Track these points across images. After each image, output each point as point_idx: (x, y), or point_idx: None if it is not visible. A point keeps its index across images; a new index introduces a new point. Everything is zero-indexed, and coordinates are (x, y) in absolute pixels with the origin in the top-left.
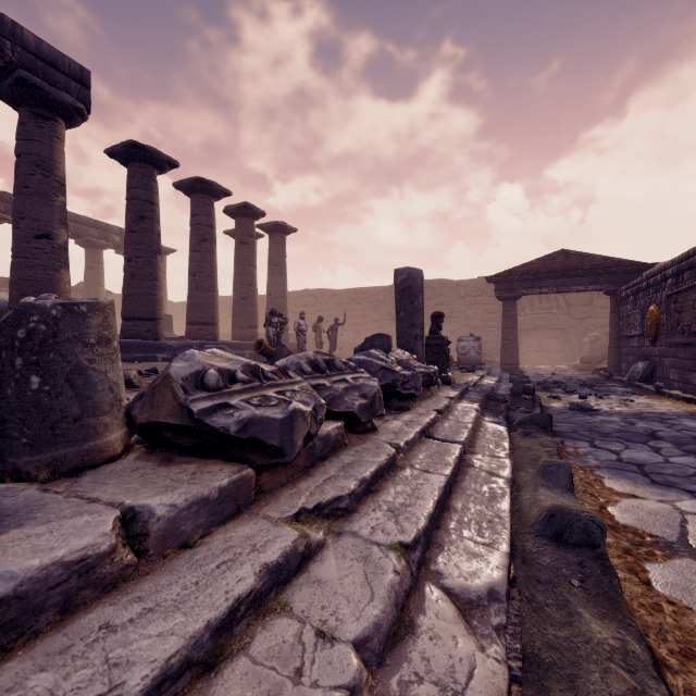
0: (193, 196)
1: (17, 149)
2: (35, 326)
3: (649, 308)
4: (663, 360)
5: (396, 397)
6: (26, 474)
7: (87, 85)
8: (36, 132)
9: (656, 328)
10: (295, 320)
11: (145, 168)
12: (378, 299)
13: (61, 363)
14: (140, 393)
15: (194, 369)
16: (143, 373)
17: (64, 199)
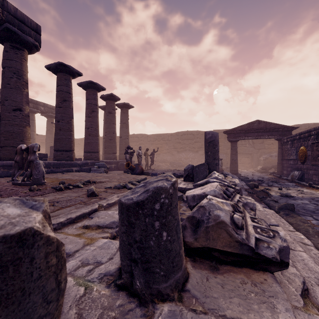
0: (87, 90)
1: (3, 64)
2: (163, 201)
3: (300, 147)
4: (309, 171)
5: None
6: (167, 295)
7: (39, 33)
8: (13, 55)
9: (305, 157)
10: (137, 150)
11: (66, 75)
12: (168, 139)
13: (173, 221)
14: (182, 225)
15: (228, 216)
16: (85, 183)
17: (27, 90)
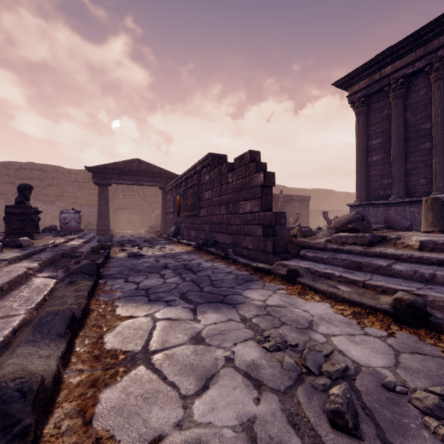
0: None
1: None
2: None
3: (177, 197)
4: (182, 225)
5: None
6: None
7: None
8: None
9: (179, 208)
10: None
11: None
12: None
13: None
14: None
15: None
16: None
17: None
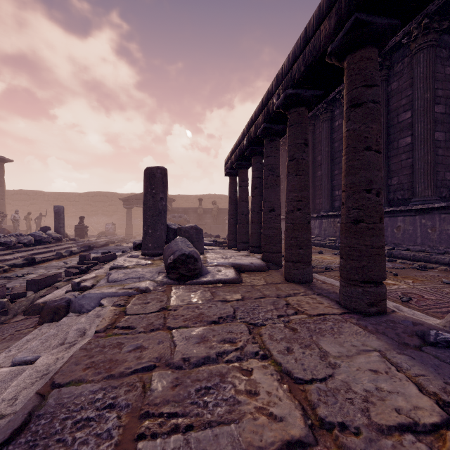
0: None
1: None
2: None
3: None
4: None
5: (43, 242)
6: None
7: None
8: None
9: None
10: (12, 214)
11: None
12: (75, 200)
13: None
14: None
15: None
16: None
17: None
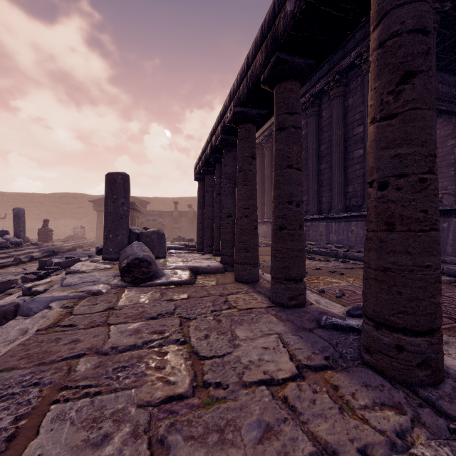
0: None
1: None
2: None
3: None
4: None
5: None
6: None
7: None
8: None
9: None
10: None
11: None
12: (40, 201)
13: None
14: None
15: None
16: None
17: None
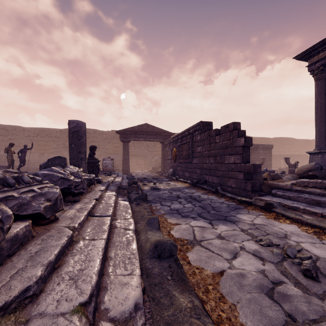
0: None
1: None
2: None
3: (174, 149)
4: (178, 168)
5: (71, 195)
6: None
7: None
8: None
9: (175, 156)
10: None
11: None
12: (56, 136)
13: None
14: None
15: None
16: None
17: None
